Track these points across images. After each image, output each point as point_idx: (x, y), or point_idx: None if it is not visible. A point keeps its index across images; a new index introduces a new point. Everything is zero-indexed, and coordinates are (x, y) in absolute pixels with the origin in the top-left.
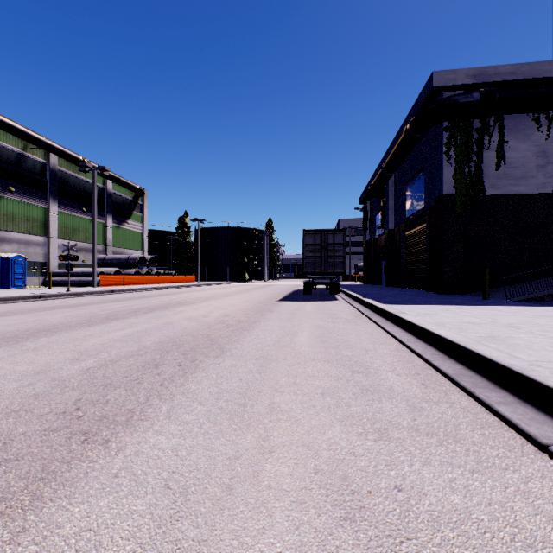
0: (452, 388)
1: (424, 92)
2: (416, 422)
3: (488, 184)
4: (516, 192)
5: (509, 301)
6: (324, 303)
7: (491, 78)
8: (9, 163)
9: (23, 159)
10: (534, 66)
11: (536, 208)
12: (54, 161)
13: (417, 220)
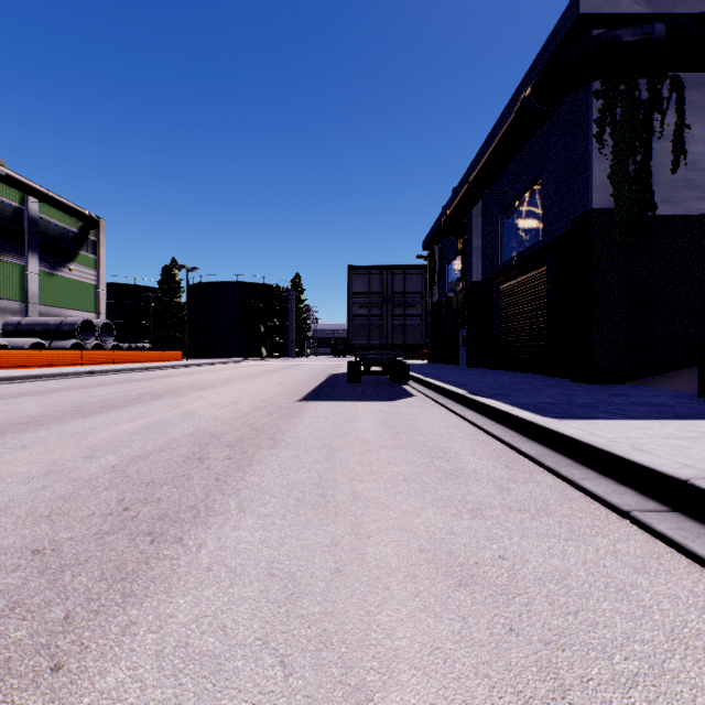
0: None
1: (558, 32)
2: None
3: (660, 196)
4: (702, 211)
5: None
6: (393, 407)
7: (675, 6)
8: None
9: None
10: None
11: None
12: None
13: (527, 263)
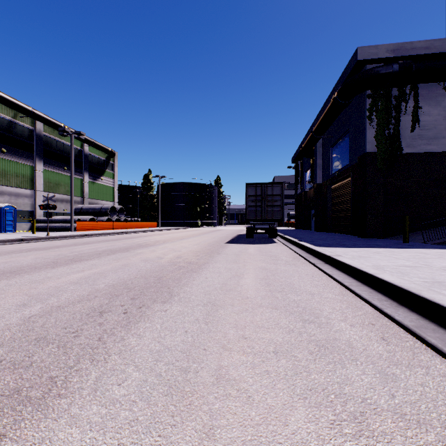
0: (417, 344)
1: (350, 66)
2: (397, 400)
3: (405, 144)
4: (428, 150)
5: (427, 244)
6: (264, 246)
7: (408, 52)
8: (2, 129)
9: (14, 125)
10: (445, 41)
11: (445, 164)
12: (40, 127)
13: (342, 175)
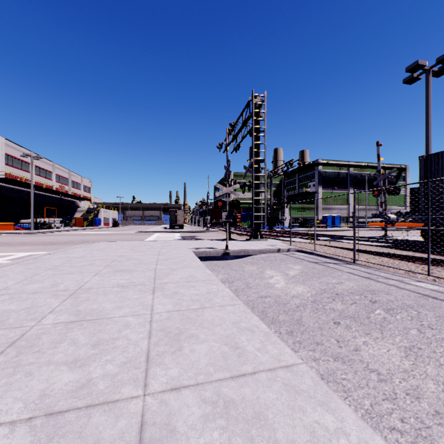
0: None
1: None
2: None
3: None
4: None
5: None
6: None
7: None
8: (334, 178)
9: (339, 174)
10: None
11: None
12: (351, 170)
13: None
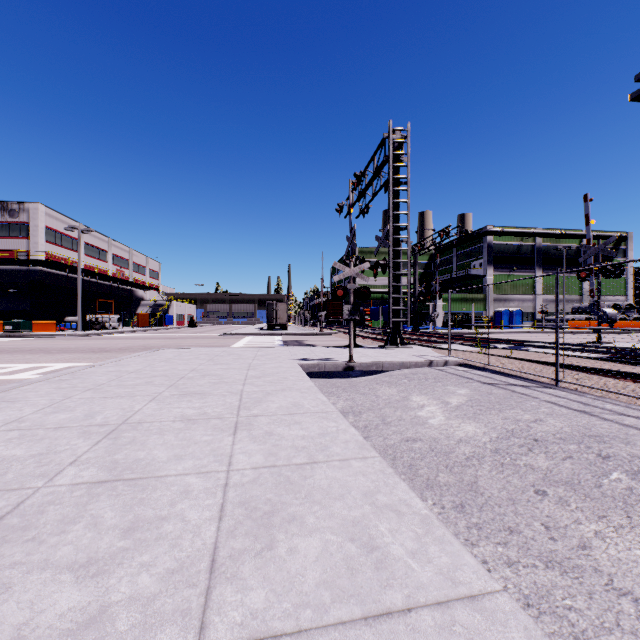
0: None
1: None
2: None
3: None
4: None
5: None
6: None
7: None
8: (513, 253)
9: (520, 247)
10: None
11: None
12: (539, 241)
13: None
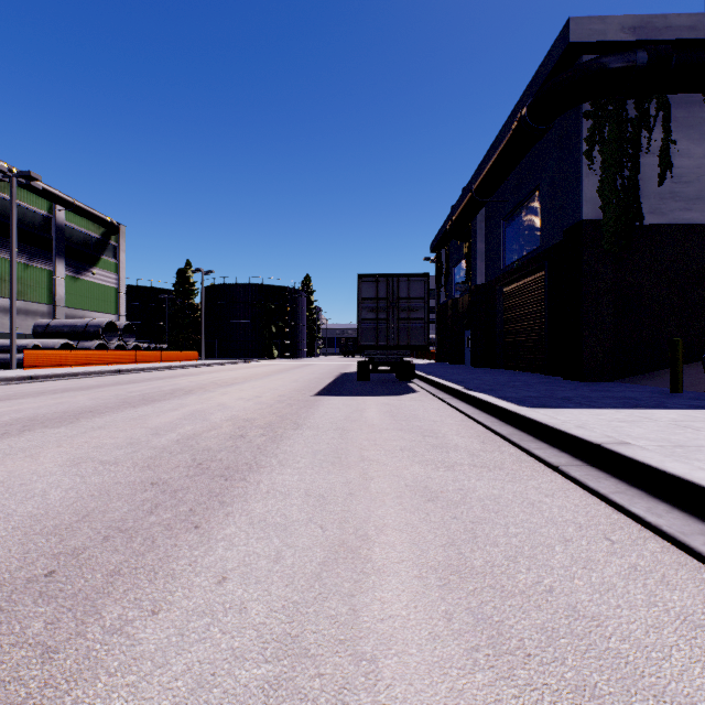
0: None
1: (551, 57)
2: None
3: (647, 207)
4: (688, 221)
5: None
6: (397, 400)
7: (659, 33)
8: None
9: None
10: None
11: None
12: None
13: (527, 268)
